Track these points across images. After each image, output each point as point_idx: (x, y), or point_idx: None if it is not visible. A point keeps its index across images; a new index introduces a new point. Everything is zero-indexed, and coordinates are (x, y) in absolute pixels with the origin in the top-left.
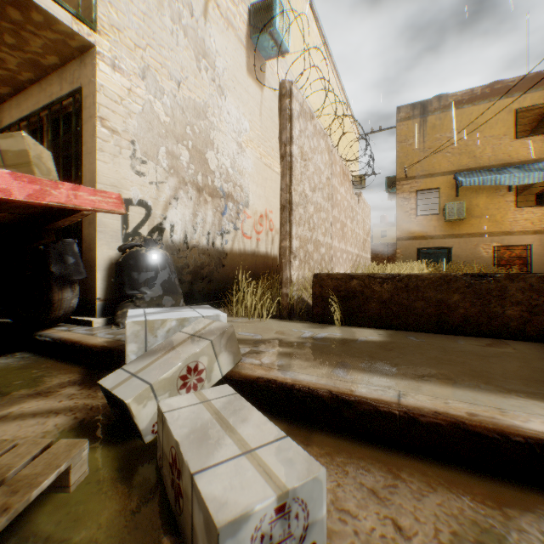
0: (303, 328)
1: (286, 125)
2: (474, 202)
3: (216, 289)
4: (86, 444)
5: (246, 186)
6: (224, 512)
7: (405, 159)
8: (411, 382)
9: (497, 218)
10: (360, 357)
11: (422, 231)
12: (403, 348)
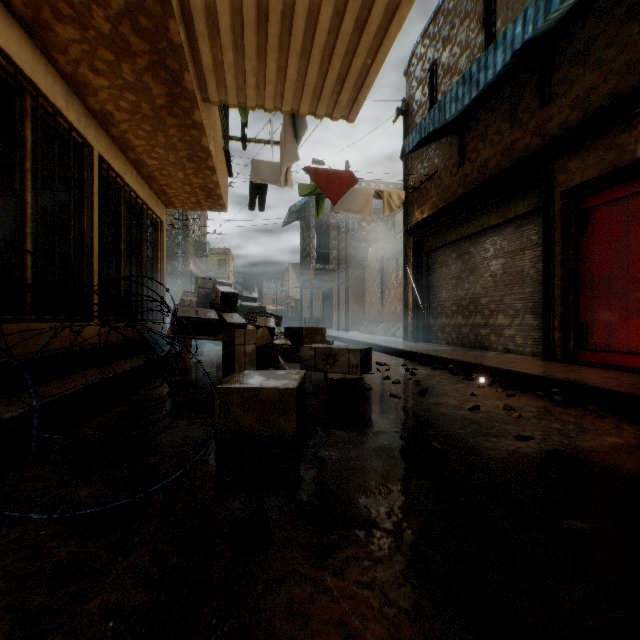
0: None
1: None
2: None
3: None
4: None
5: None
6: None
7: None
8: None
9: None
10: None
11: None
12: None
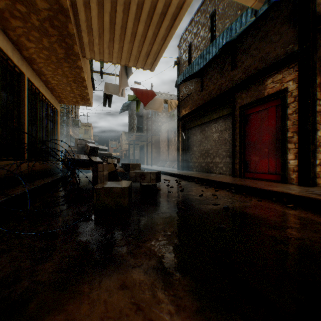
0: None
1: None
2: None
3: None
4: None
5: None
6: None
7: None
8: None
9: None
10: None
11: None
12: None
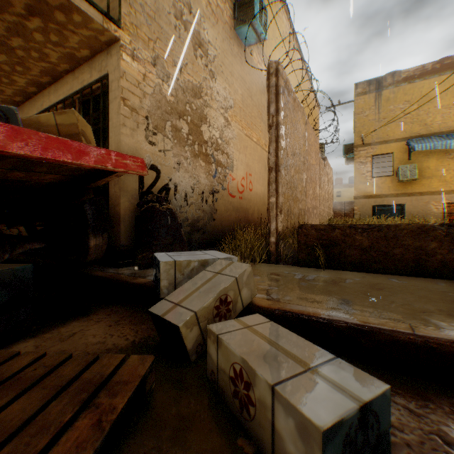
0: (293, 271)
1: (274, 99)
2: (425, 165)
3: (208, 239)
4: (153, 359)
5: (231, 153)
6: (321, 418)
7: (362, 128)
8: (415, 316)
9: (447, 178)
10: (356, 295)
11: (377, 191)
12: (390, 288)
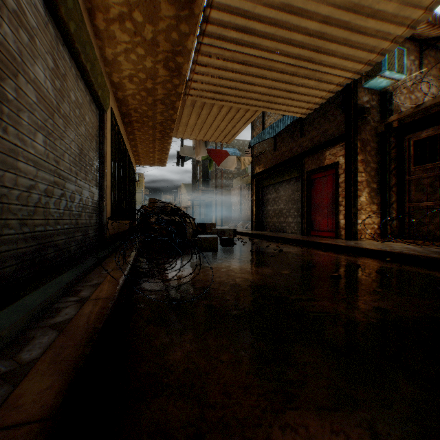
0: None
1: None
2: None
3: None
4: None
5: None
6: None
7: None
8: None
9: None
10: None
11: None
12: None
